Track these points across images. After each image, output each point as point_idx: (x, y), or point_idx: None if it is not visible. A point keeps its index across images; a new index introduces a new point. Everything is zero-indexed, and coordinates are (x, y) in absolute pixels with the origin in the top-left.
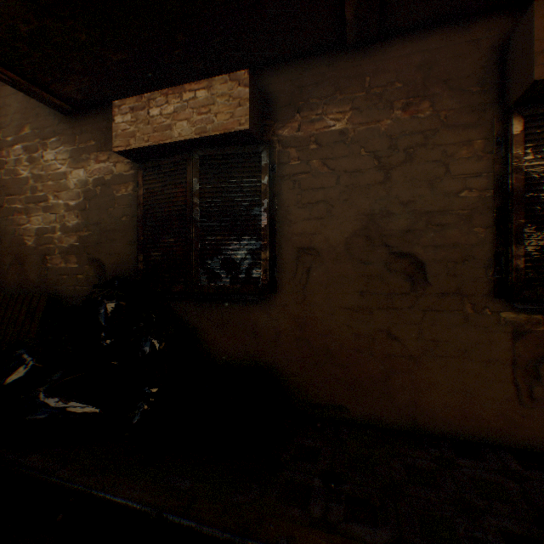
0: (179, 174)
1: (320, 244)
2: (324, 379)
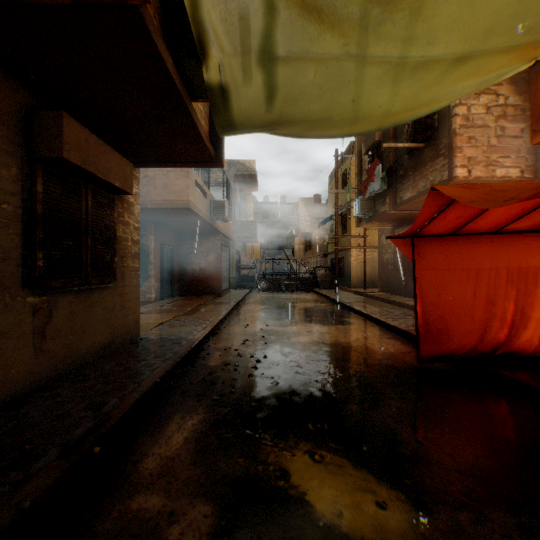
0: None
1: None
2: None
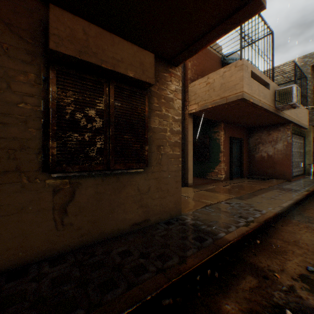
0: None
1: None
2: None
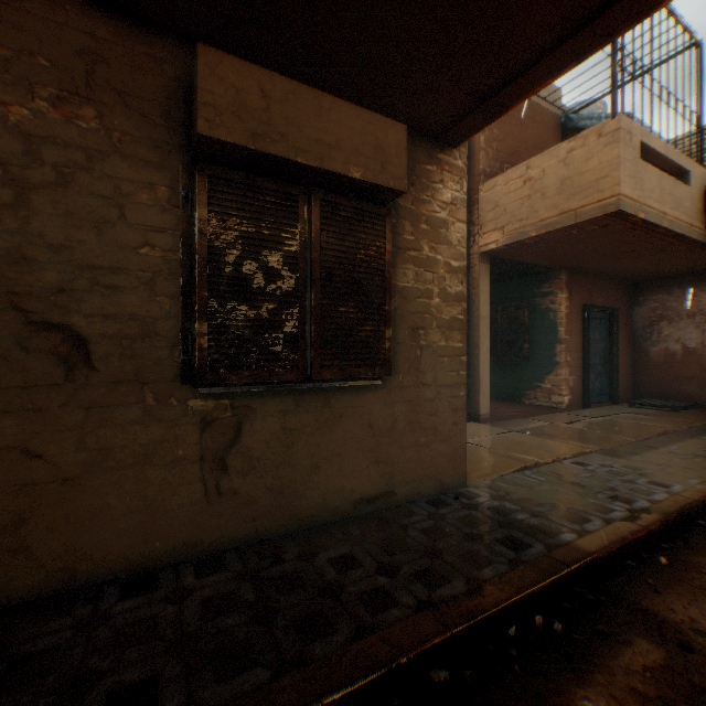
0: None
1: None
2: None
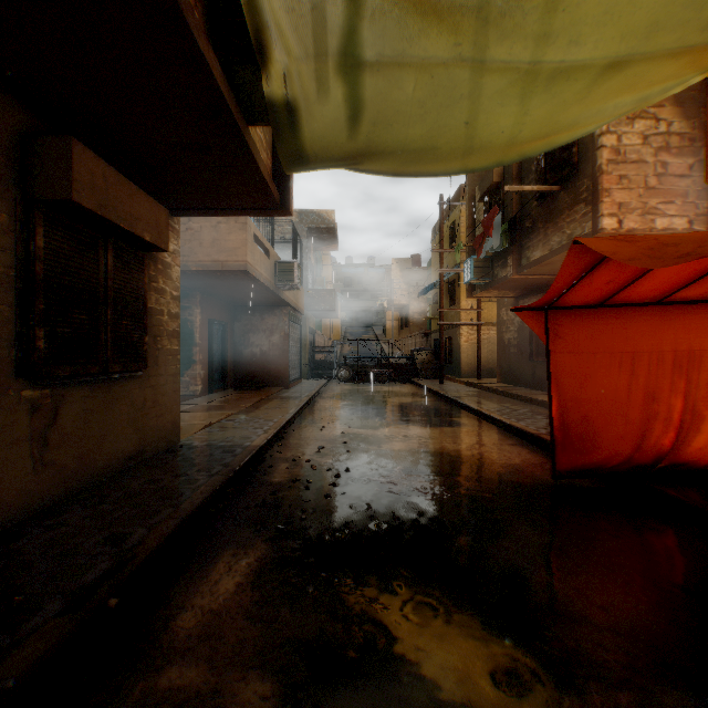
0: None
1: None
2: None
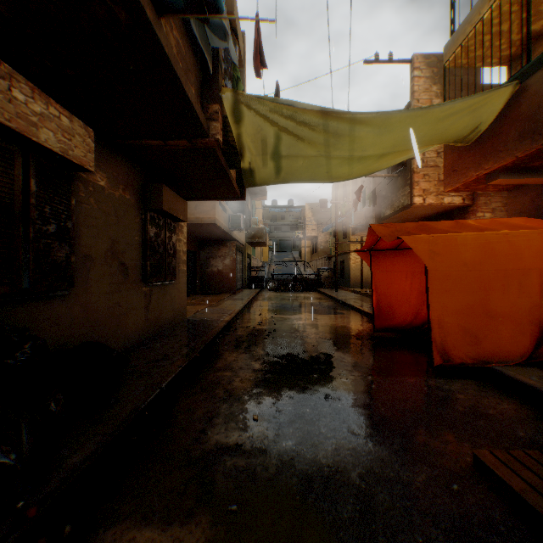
0: (6, 161)
1: (95, 254)
2: (97, 340)
